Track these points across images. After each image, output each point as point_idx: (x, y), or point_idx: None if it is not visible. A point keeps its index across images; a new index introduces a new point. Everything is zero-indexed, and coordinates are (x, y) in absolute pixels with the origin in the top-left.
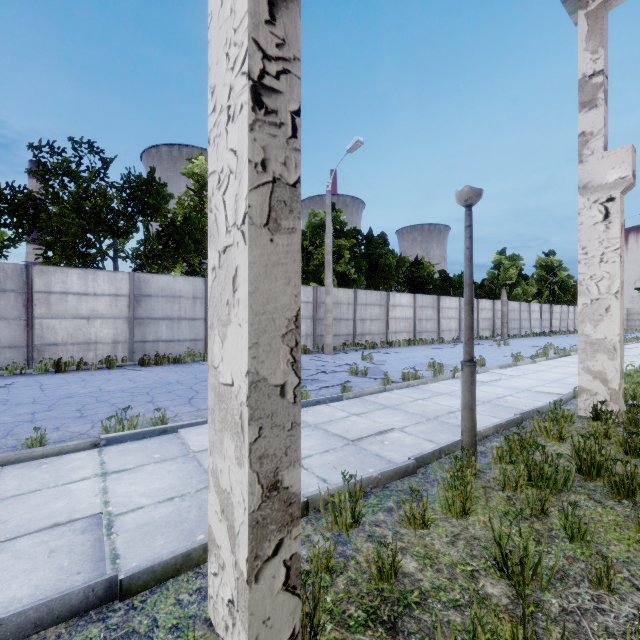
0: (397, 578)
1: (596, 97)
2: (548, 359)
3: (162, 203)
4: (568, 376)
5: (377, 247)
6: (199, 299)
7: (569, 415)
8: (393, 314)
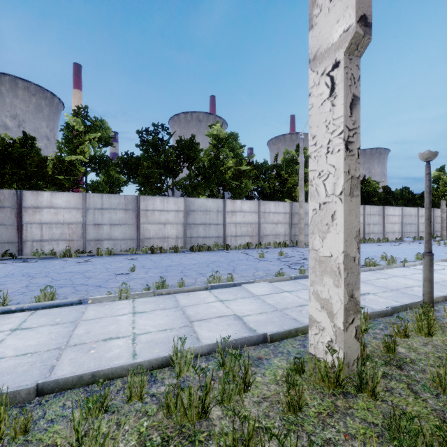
0: (396, 353)
1: None
2: None
3: (198, 155)
4: None
5: None
6: (220, 212)
7: None
8: None
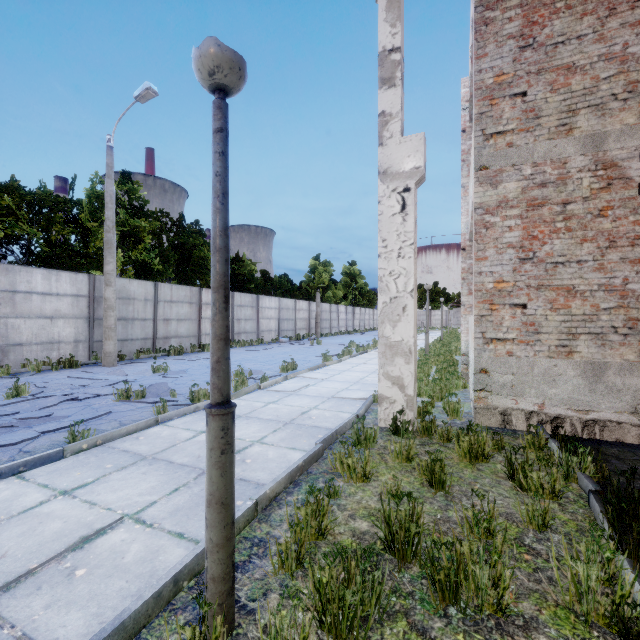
0: None
1: (395, 75)
2: (352, 357)
3: None
4: (367, 375)
5: (190, 236)
6: None
7: (372, 434)
8: (207, 313)
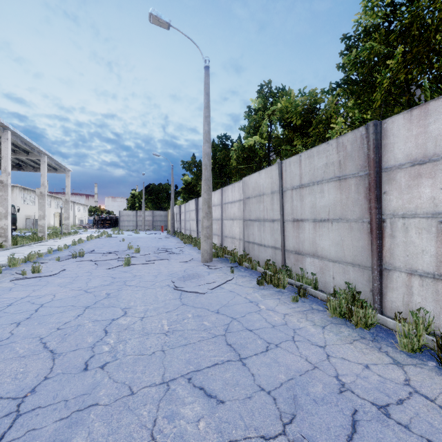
0: None
1: None
2: None
3: None
4: None
5: None
6: None
7: None
8: (418, 197)
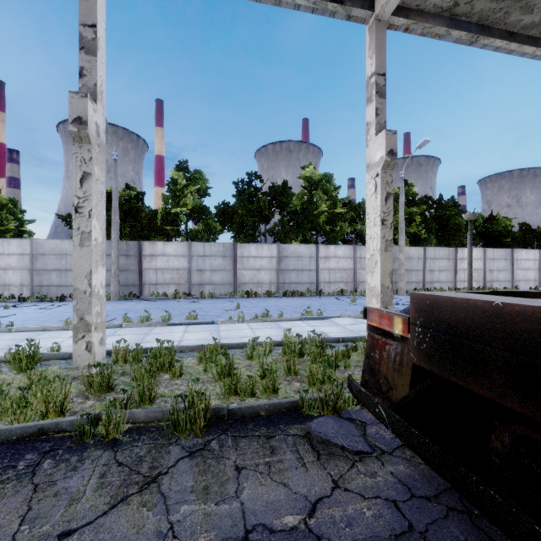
0: None
1: None
2: None
3: (290, 200)
4: None
5: (447, 209)
6: (313, 258)
7: None
8: (461, 266)
